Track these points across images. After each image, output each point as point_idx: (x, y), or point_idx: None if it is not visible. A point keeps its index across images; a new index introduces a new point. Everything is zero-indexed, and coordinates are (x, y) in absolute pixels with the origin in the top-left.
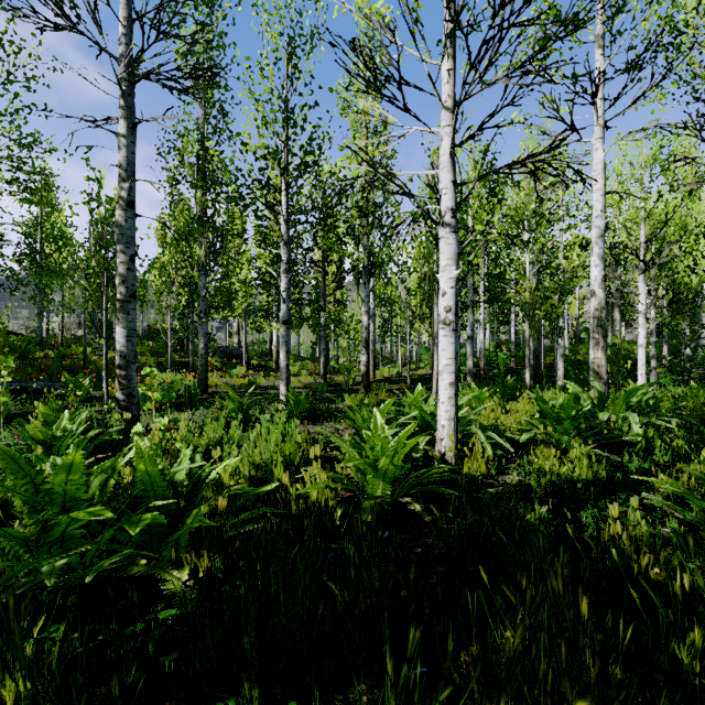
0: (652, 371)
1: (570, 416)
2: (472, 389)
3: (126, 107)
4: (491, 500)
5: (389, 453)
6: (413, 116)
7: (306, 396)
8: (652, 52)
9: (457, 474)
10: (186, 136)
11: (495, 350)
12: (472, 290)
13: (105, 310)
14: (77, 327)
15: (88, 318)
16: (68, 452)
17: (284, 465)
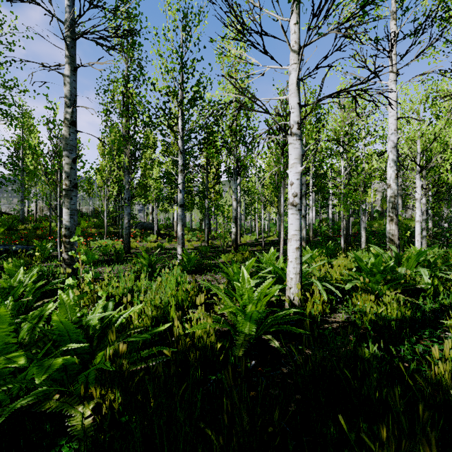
0: (423, 238)
1: (379, 271)
2: (306, 250)
3: (69, 56)
4: (329, 335)
5: (254, 301)
6: (270, 57)
7: (195, 254)
8: (431, 21)
9: (302, 313)
10: (116, 82)
11: (319, 224)
12: (305, 184)
13: (59, 197)
14: (47, 209)
15: (47, 203)
16: (6, 303)
17: (178, 306)
